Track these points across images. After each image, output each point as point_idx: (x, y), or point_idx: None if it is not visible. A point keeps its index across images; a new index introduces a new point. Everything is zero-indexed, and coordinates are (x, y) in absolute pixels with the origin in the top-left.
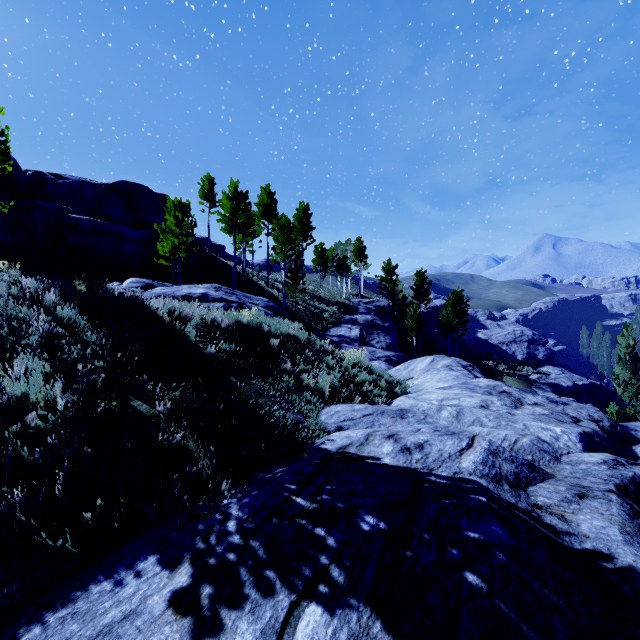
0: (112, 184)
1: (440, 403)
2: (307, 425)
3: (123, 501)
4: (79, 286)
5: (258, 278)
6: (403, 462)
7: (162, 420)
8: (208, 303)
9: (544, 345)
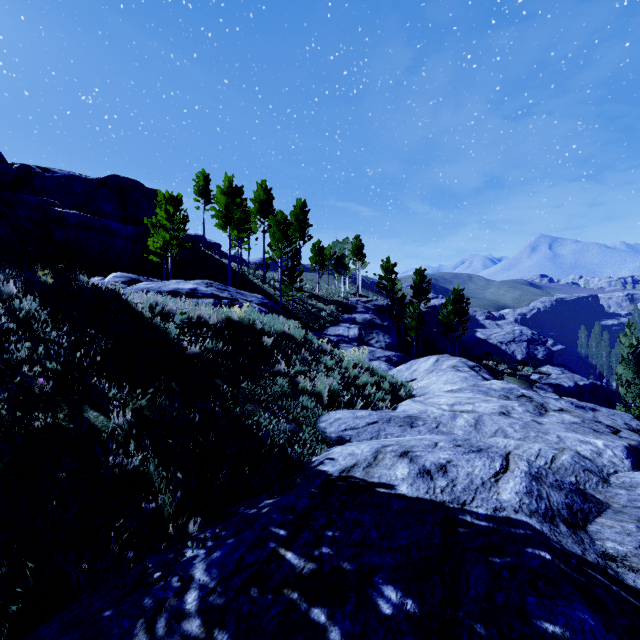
0: (103, 179)
1: (451, 408)
2: (303, 435)
3: (34, 566)
4: (44, 277)
5: (254, 276)
6: (425, 492)
7: (120, 436)
8: (197, 299)
9: (543, 345)
